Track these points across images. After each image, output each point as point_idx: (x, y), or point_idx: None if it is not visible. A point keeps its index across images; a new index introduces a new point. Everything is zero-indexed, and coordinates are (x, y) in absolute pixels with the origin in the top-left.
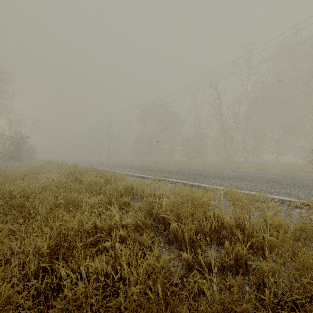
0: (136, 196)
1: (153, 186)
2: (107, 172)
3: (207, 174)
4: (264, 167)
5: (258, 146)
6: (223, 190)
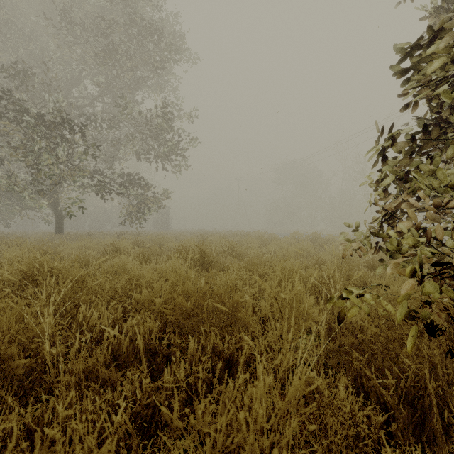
0: None
1: None
2: None
3: None
4: None
5: None
6: None
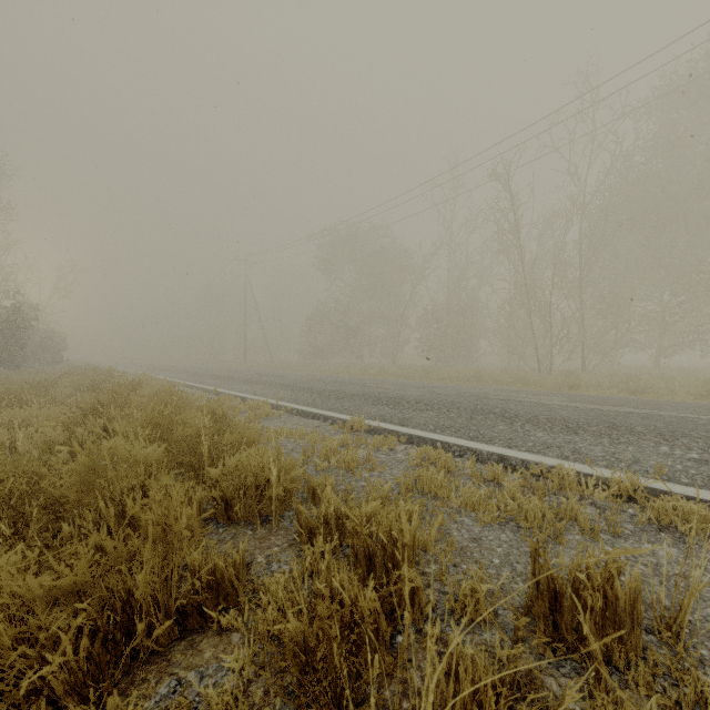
0: (284, 509)
1: (350, 457)
2: (206, 407)
3: (509, 411)
4: (642, 383)
5: (618, 331)
6: (602, 481)
